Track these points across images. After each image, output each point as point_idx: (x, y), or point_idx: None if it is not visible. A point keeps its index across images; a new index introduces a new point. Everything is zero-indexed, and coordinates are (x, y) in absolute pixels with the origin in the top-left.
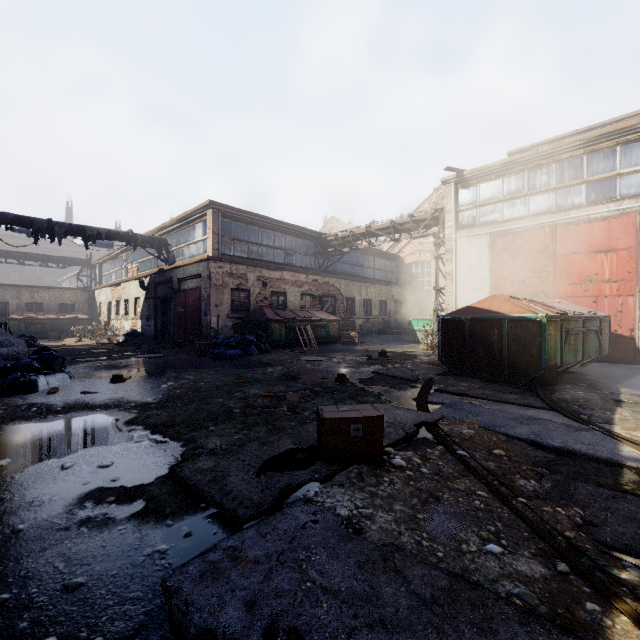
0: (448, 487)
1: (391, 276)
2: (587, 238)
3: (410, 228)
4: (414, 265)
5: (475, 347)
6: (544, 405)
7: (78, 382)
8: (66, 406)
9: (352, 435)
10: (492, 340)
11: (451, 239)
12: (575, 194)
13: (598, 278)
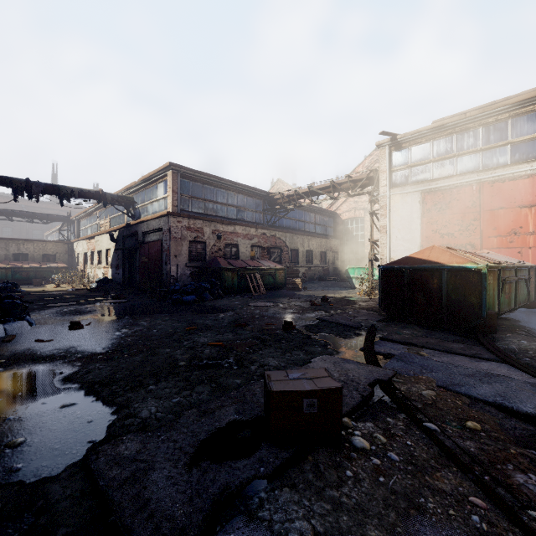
0: (429, 486)
1: (329, 230)
2: (512, 194)
3: (348, 187)
4: (349, 221)
5: (414, 295)
6: (493, 356)
7: (37, 329)
8: (11, 357)
9: (305, 412)
10: (431, 289)
11: (385, 196)
12: (500, 154)
13: (522, 231)
